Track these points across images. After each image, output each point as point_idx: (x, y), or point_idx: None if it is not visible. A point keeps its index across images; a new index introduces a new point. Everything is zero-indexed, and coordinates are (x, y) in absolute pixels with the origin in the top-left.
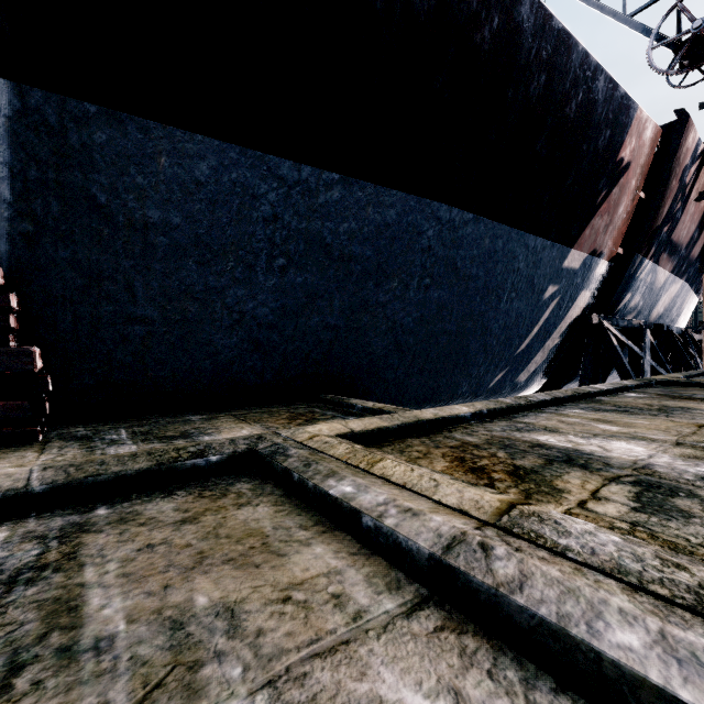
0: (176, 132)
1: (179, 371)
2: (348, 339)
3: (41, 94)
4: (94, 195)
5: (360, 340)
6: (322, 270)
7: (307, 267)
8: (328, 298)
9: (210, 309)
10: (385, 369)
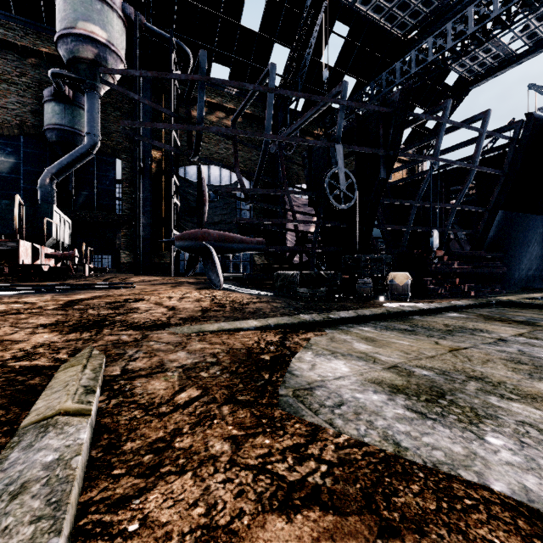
0: (530, 215)
1: (502, 278)
2: (537, 267)
3: (514, 213)
4: (511, 233)
5: (540, 268)
6: (542, 246)
7: (539, 245)
8: (539, 254)
9: (515, 259)
10: (541, 278)
